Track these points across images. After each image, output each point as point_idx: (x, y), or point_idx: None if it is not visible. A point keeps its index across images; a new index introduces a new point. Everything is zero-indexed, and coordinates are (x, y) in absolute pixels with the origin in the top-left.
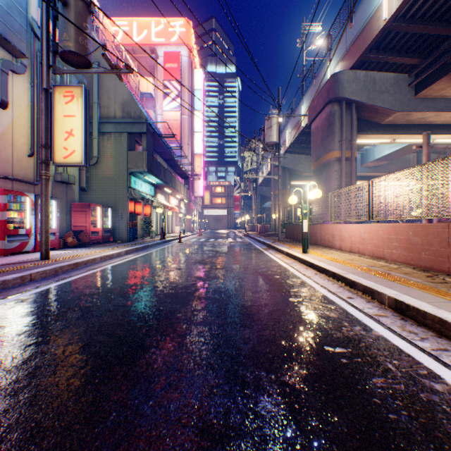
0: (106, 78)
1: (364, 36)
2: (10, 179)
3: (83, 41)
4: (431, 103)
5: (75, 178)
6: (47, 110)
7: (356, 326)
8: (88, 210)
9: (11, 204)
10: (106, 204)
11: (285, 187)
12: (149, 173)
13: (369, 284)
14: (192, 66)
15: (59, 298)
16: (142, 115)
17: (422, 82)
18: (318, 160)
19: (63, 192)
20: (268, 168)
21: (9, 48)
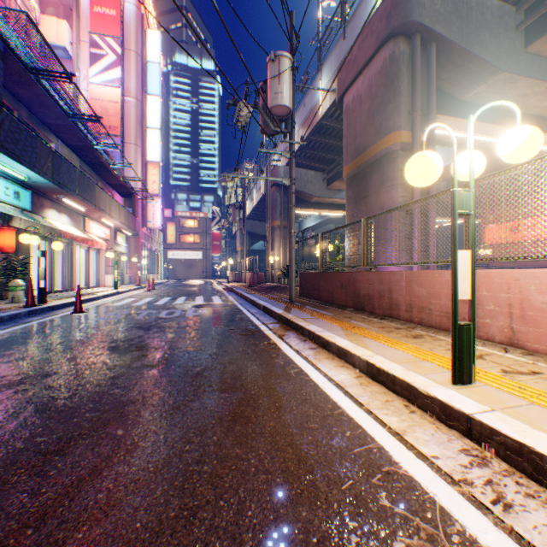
0: None
1: None
2: None
3: None
4: (545, 67)
5: None
6: None
7: None
8: None
9: None
10: None
11: (287, 216)
12: None
13: None
14: (144, 23)
15: None
16: None
17: (544, 20)
18: (361, 154)
19: None
20: (260, 191)
21: None
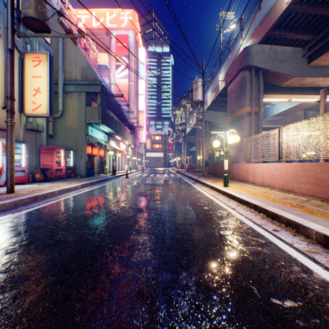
0: (68, 49)
1: (270, 17)
2: None
3: (42, 9)
4: (320, 71)
5: (42, 127)
6: (12, 68)
7: (294, 266)
8: (53, 152)
9: None
10: (68, 148)
11: (206, 135)
12: (103, 123)
13: (292, 217)
14: (137, 45)
15: (6, 232)
16: (97, 79)
17: (313, 54)
18: (233, 114)
19: (33, 137)
20: (193, 121)
21: None
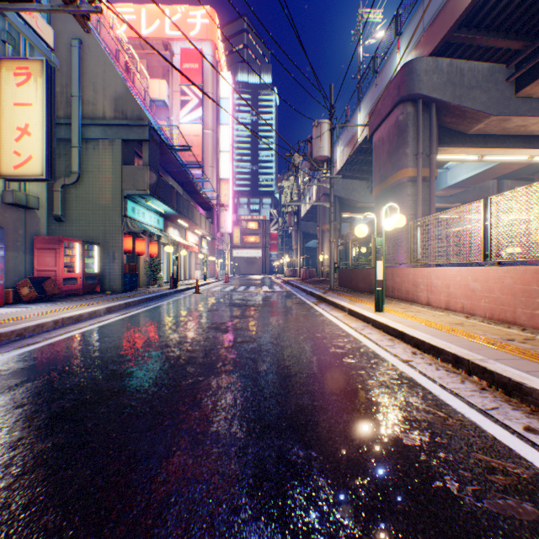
0: (91, 63)
1: (452, 6)
2: None
3: None
4: (536, 105)
5: (37, 200)
6: None
7: None
8: (59, 247)
9: None
10: (91, 240)
11: (335, 220)
12: (153, 196)
13: None
14: (218, 68)
15: None
16: (143, 116)
17: (526, 75)
18: (383, 182)
19: (19, 219)
20: (312, 197)
21: None
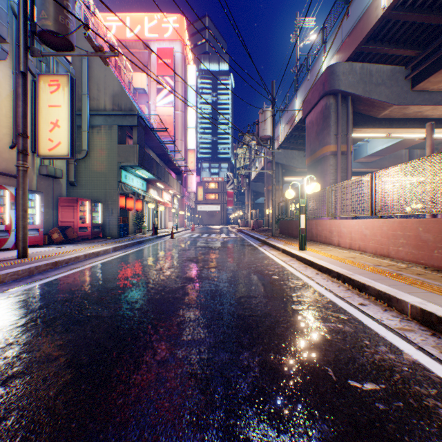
0: (95, 69)
1: (361, 27)
2: None
3: (64, 21)
4: (428, 97)
5: (61, 172)
6: (25, 96)
7: (381, 346)
8: (76, 205)
9: None
10: (95, 199)
11: (278, 182)
12: (141, 167)
13: (384, 288)
14: (186, 62)
15: (23, 306)
16: (133, 108)
17: (419, 75)
18: (312, 154)
19: (49, 186)
20: (261, 163)
21: None
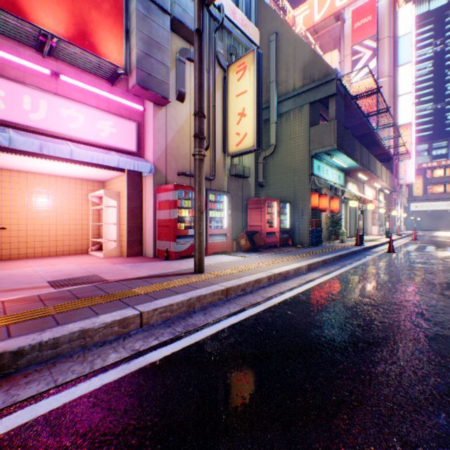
0: (282, 48)
1: None
2: (185, 175)
3: None
4: None
5: (248, 170)
6: (200, 63)
7: None
8: (262, 206)
9: (182, 200)
10: (282, 199)
11: None
12: (338, 150)
13: None
14: (394, 6)
15: None
16: (328, 72)
17: None
18: None
19: (238, 187)
20: None
21: (184, 34)
